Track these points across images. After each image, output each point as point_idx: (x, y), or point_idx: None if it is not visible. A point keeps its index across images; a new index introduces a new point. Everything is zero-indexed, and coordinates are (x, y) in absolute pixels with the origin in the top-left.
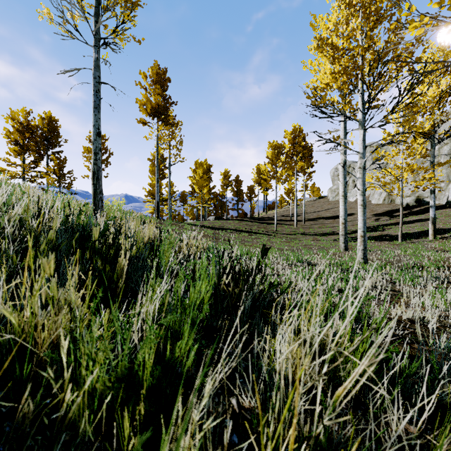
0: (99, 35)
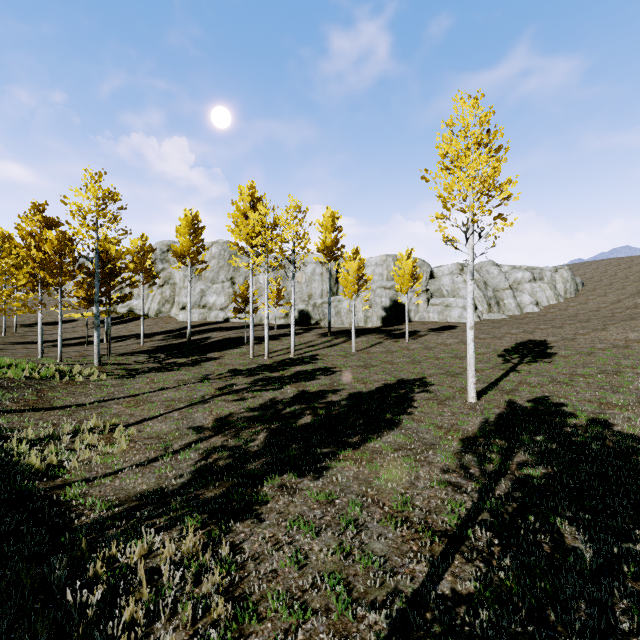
0: None
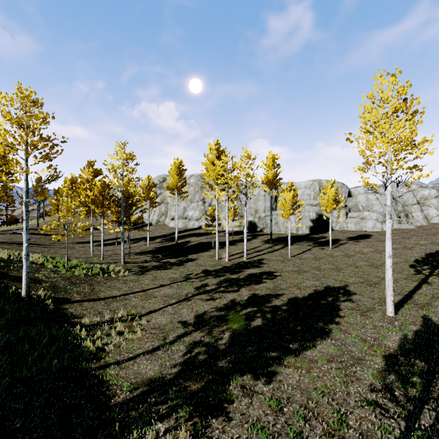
0: None
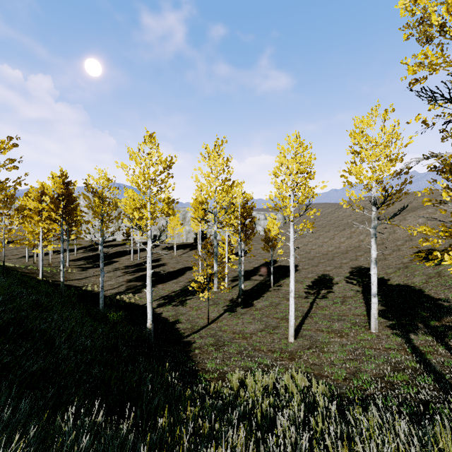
0: None
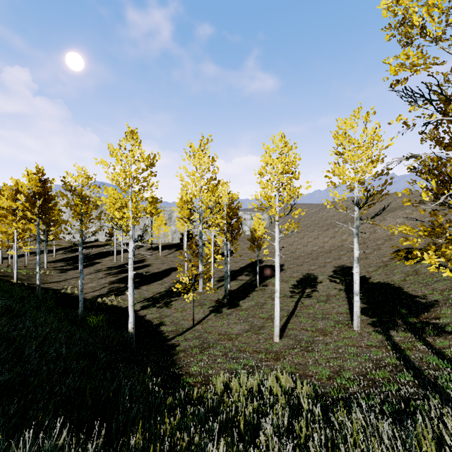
0: None
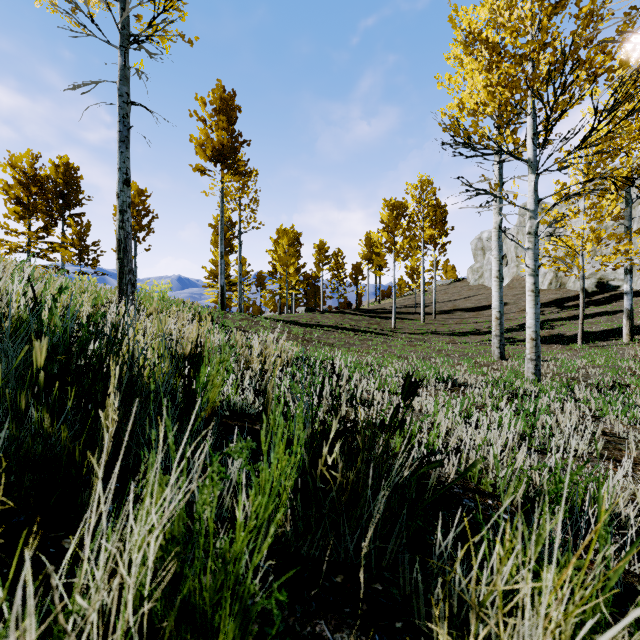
0: (128, 30)
